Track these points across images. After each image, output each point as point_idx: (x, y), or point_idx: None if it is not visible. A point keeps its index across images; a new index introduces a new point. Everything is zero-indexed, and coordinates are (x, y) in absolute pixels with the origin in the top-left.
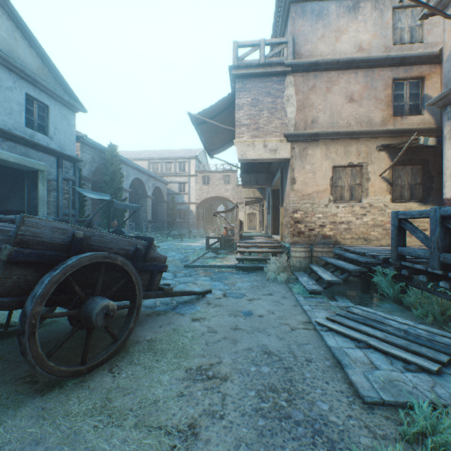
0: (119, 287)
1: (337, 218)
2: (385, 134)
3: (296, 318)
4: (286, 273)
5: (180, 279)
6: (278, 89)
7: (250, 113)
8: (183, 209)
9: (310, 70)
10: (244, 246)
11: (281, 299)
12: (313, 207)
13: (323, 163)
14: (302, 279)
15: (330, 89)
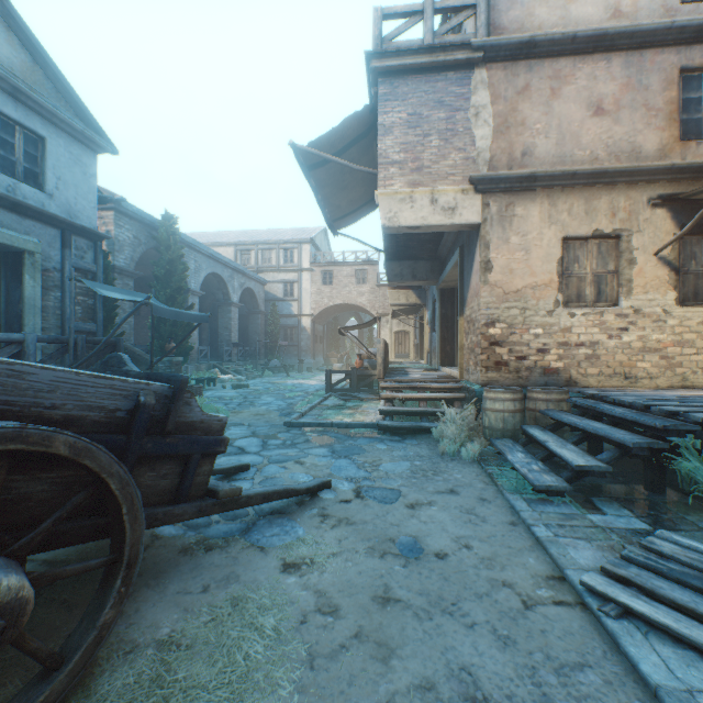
0: (64, 516)
1: (571, 335)
2: (665, 175)
3: (525, 563)
4: (476, 442)
5: (271, 453)
6: (459, 93)
7: (405, 141)
8: (291, 325)
9: (519, 57)
10: (394, 389)
11: (478, 504)
12: (524, 315)
13: (545, 233)
14: (515, 457)
15: (558, 91)
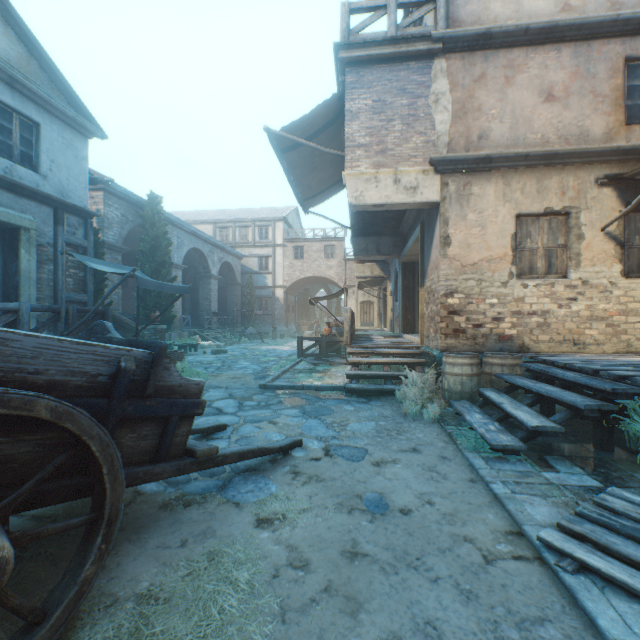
0: (46, 477)
1: (524, 305)
2: (611, 157)
3: (484, 519)
4: (436, 403)
5: (247, 413)
6: (420, 82)
7: (371, 126)
8: (265, 296)
9: (476, 48)
10: (360, 354)
11: (439, 462)
12: (481, 286)
13: (500, 210)
14: (473, 418)
15: (512, 79)
